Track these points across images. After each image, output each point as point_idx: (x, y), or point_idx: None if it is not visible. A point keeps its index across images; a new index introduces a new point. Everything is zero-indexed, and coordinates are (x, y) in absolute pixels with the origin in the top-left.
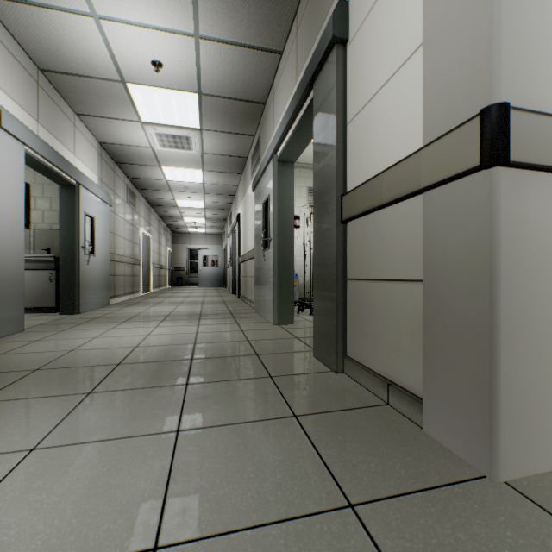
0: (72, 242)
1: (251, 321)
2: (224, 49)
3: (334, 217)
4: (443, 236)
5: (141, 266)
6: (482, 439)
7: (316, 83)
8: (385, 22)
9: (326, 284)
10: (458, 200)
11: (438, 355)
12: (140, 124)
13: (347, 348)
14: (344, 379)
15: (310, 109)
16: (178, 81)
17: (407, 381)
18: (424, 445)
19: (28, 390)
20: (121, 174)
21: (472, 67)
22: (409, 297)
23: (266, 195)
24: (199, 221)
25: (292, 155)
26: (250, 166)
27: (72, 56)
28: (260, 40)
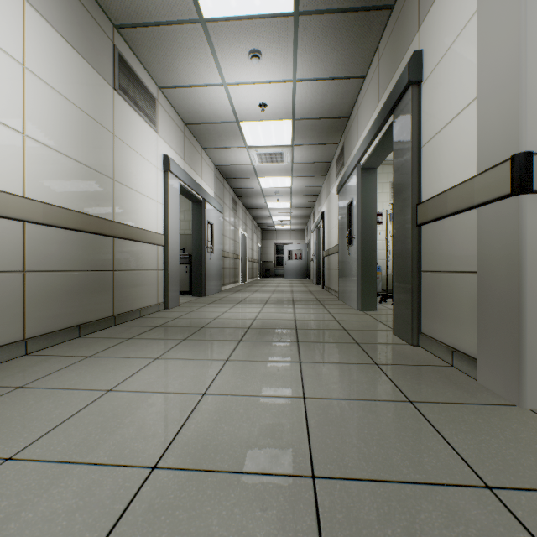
0: (200, 244)
1: (337, 307)
2: (315, 84)
3: (409, 222)
4: (489, 240)
5: (240, 261)
6: (513, 380)
7: (395, 112)
8: (450, 74)
9: (403, 275)
10: (499, 215)
11: (486, 326)
12: (245, 149)
13: (421, 327)
14: (418, 349)
15: (390, 130)
16: (277, 114)
17: (466, 348)
18: (473, 387)
19: (206, 336)
20: (227, 187)
21: (507, 124)
22: (468, 285)
23: (350, 198)
24: (285, 219)
25: (374, 163)
26: (334, 170)
27: (206, 112)
28: (346, 72)
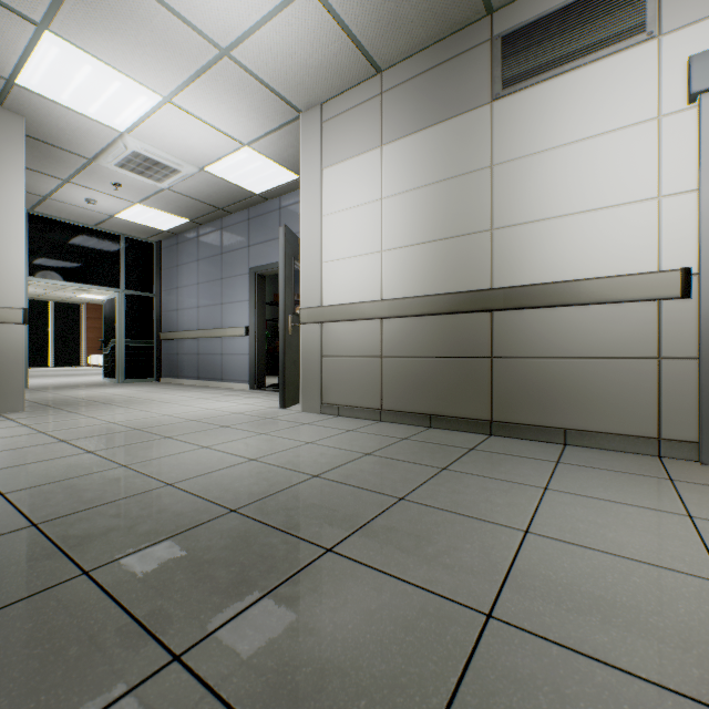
0: None
1: None
2: None
3: None
4: None
5: None
6: None
7: None
8: None
9: None
10: None
11: None
12: None
13: None
14: None
15: None
16: None
17: None
18: None
19: (371, 463)
20: None
21: None
22: None
23: None
24: None
25: None
26: None
27: None
28: None
